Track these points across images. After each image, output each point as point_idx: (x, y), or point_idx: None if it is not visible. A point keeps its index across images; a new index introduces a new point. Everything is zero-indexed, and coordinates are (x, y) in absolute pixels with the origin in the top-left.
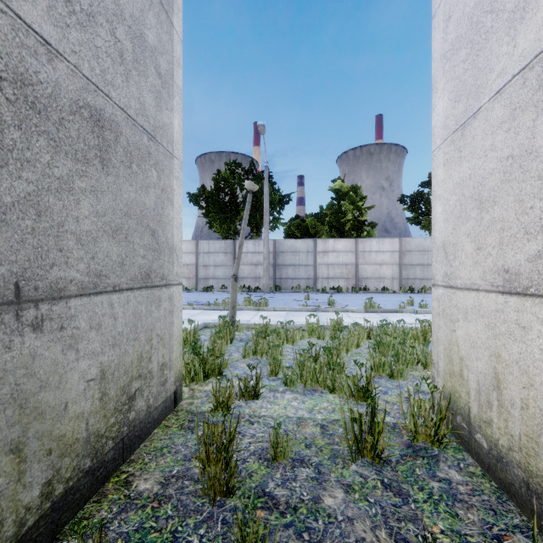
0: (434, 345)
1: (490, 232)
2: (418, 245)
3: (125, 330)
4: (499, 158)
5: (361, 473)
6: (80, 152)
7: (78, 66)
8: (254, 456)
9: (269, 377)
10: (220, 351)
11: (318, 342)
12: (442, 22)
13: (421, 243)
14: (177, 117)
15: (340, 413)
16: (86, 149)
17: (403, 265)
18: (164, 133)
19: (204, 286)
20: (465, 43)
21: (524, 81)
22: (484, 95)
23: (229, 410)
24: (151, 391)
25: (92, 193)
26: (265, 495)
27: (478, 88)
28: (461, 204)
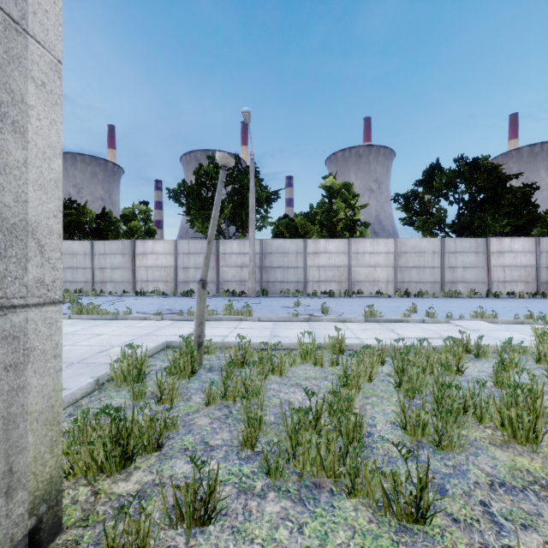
0: None
1: None
2: (414, 246)
3: None
4: None
5: None
6: None
7: None
8: None
9: (241, 450)
10: (171, 396)
11: (315, 370)
12: None
13: (417, 244)
14: None
15: None
16: None
17: (398, 267)
18: None
19: (184, 290)
20: None
21: None
22: None
23: None
24: None
25: None
26: None
27: None
28: None
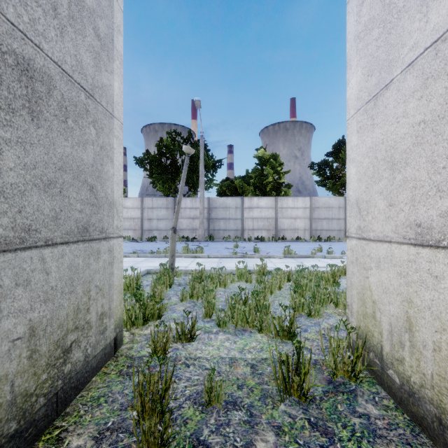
0: (348, 289)
1: (402, 190)
2: (325, 203)
3: (60, 284)
4: (411, 123)
5: (289, 412)
6: (2, 100)
7: (0, 9)
8: (190, 401)
9: (204, 318)
10: (160, 296)
11: (246, 285)
12: (356, 7)
13: (327, 201)
14: (117, 80)
15: (268, 352)
16: (10, 98)
17: (313, 219)
18: (103, 93)
19: (149, 236)
20: (378, 23)
21: (437, 52)
22: (397, 68)
23: (166, 353)
24: (89, 341)
25: (18, 145)
26: (199, 445)
27: (390, 62)
28: (374, 165)
